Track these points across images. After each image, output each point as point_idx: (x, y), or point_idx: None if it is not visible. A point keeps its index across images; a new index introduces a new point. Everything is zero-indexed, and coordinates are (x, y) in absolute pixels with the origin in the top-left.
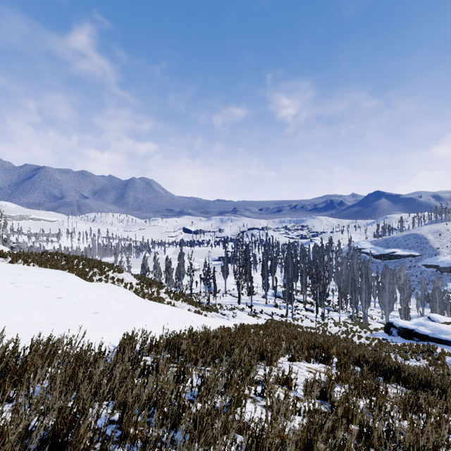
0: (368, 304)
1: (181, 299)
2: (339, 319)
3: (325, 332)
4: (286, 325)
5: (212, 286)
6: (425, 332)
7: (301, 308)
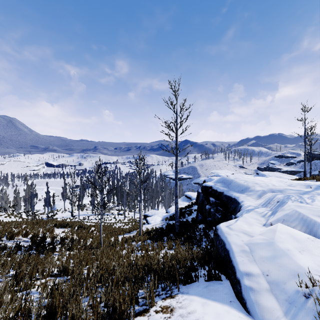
0: (154, 206)
1: (10, 216)
2: (134, 216)
3: (111, 223)
4: (83, 222)
5: (56, 207)
6: (150, 215)
7: (115, 213)
